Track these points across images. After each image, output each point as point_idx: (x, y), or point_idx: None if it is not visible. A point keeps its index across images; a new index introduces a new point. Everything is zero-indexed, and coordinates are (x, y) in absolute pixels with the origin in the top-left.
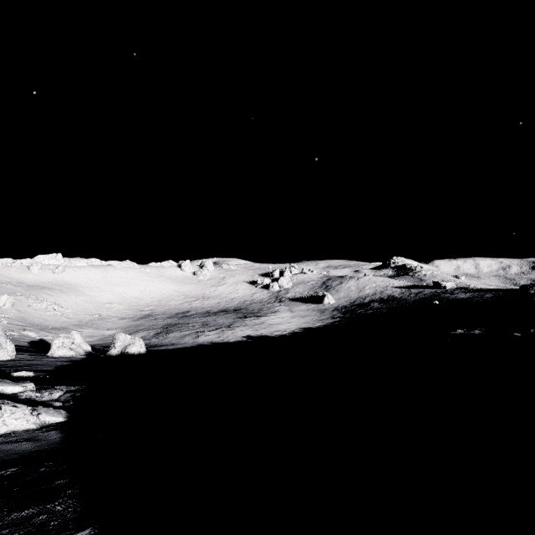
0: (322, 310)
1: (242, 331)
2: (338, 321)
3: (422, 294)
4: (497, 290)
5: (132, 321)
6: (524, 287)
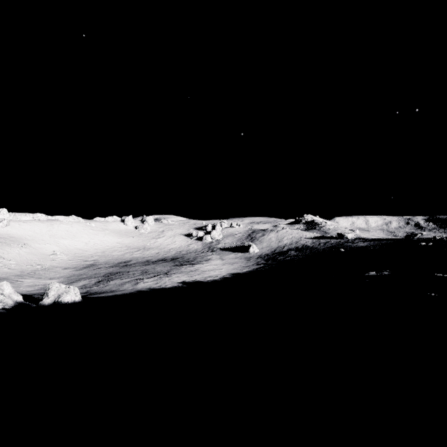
0: (248, 258)
1: (178, 277)
2: (262, 267)
3: (329, 243)
4: (388, 239)
5: (75, 270)
6: (408, 237)
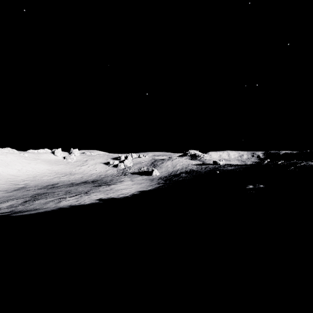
0: (151, 179)
1: (96, 195)
2: (162, 185)
3: (208, 168)
4: (246, 165)
5: (5, 193)
6: (259, 163)
